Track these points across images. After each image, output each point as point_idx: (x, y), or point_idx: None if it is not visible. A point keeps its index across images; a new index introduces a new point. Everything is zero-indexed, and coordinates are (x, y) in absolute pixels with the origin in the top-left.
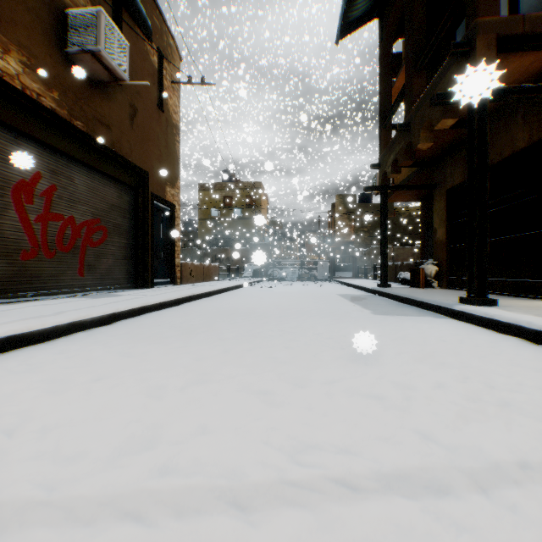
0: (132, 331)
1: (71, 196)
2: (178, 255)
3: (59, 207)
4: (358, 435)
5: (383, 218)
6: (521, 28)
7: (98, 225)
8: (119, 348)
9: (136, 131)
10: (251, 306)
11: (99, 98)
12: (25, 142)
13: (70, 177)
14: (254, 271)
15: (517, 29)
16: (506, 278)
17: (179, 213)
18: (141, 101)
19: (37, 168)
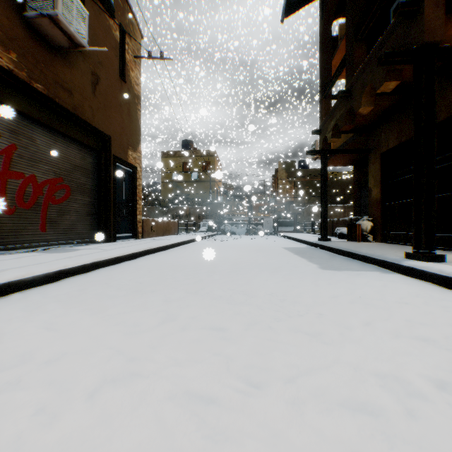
0: (74, 291)
1: (32, 155)
2: (139, 212)
3: (20, 166)
4: None
5: (323, 178)
6: None
7: (61, 184)
8: (47, 316)
9: (99, 98)
10: (203, 260)
11: (60, 64)
12: None
13: (32, 137)
14: (209, 226)
15: None
16: (441, 233)
17: (140, 175)
18: (103, 70)
19: None
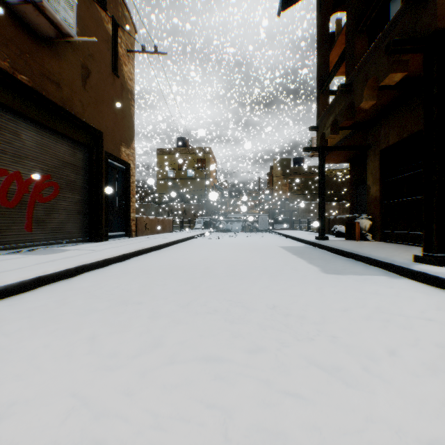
0: (50, 303)
1: (17, 151)
2: (133, 210)
3: (3, 162)
4: None
5: (321, 176)
6: None
7: (49, 181)
8: (8, 340)
9: (90, 92)
10: (197, 261)
11: (48, 55)
12: None
13: (16, 132)
14: (204, 223)
15: None
16: None
17: (134, 172)
18: (94, 64)
19: None
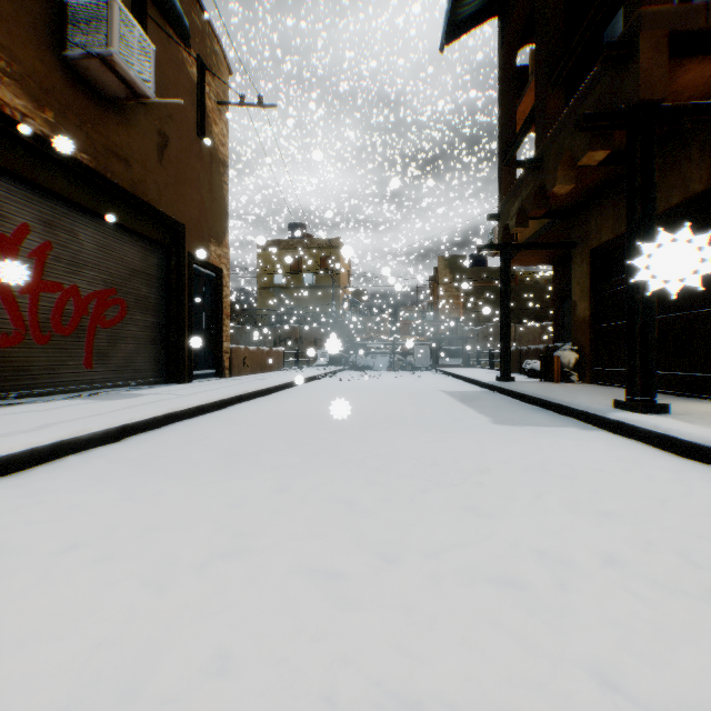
0: (148, 454)
1: (74, 257)
2: (226, 337)
3: (56, 273)
4: (490, 677)
5: (504, 287)
6: (703, 21)
7: (113, 298)
8: (121, 485)
9: (168, 169)
10: (323, 410)
11: (114, 122)
12: (6, 182)
13: (73, 231)
14: (331, 357)
15: (697, 22)
16: (674, 371)
17: (227, 281)
18: (174, 127)
19: (24, 219)
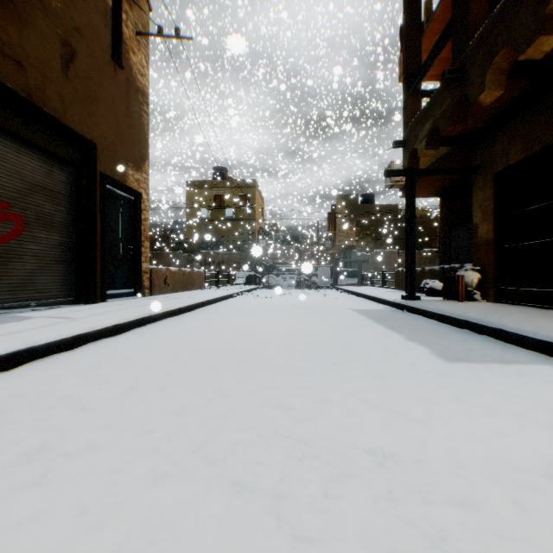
0: None
1: None
2: (146, 258)
3: None
4: None
5: (409, 210)
6: None
7: (6, 212)
8: None
9: (75, 83)
10: (231, 336)
11: None
12: None
13: None
14: (247, 277)
15: None
16: None
17: (147, 205)
18: (83, 43)
19: None
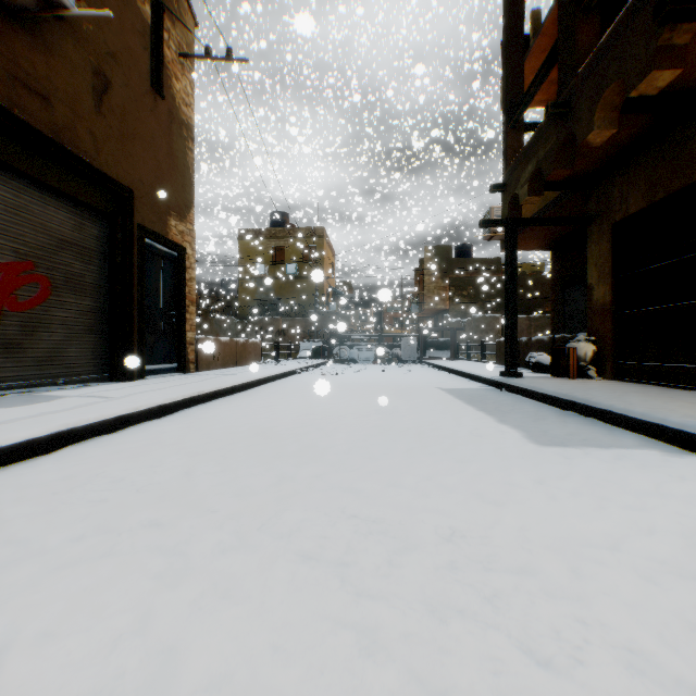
0: None
1: None
2: (191, 326)
3: None
4: None
5: (510, 268)
6: None
7: (31, 273)
8: None
9: (109, 119)
10: (295, 418)
11: (24, 44)
12: None
13: None
14: (313, 349)
15: None
16: None
17: (192, 262)
18: (118, 70)
19: None
